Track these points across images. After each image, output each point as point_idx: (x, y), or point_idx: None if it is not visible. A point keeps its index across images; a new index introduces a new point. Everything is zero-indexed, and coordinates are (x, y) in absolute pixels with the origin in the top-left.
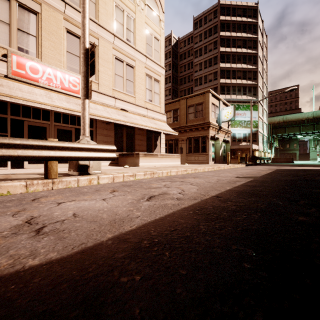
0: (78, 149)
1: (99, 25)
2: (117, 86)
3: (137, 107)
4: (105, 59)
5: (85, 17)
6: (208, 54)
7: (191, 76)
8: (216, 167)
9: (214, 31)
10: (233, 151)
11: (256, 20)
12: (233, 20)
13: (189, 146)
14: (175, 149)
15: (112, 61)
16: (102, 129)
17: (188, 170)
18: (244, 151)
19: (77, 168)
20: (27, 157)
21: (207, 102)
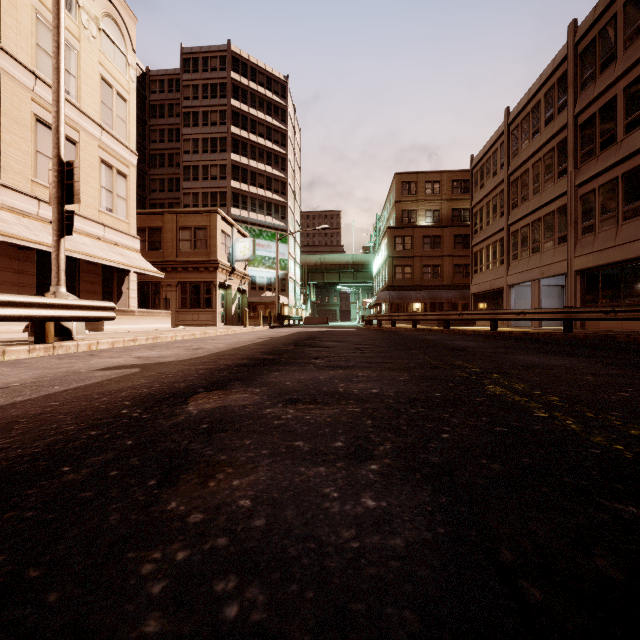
0: (77, 308)
1: (3, 49)
2: (42, 175)
3: (84, 220)
4: (15, 119)
5: (61, 121)
6: (210, 129)
7: (177, 157)
8: (231, 330)
9: (222, 93)
10: (252, 305)
11: (285, 103)
12: (252, 88)
13: (182, 296)
14: (154, 301)
15: (30, 125)
16: (9, 259)
17: (197, 334)
18: (269, 306)
19: (58, 331)
20: (30, 317)
21: (214, 228)
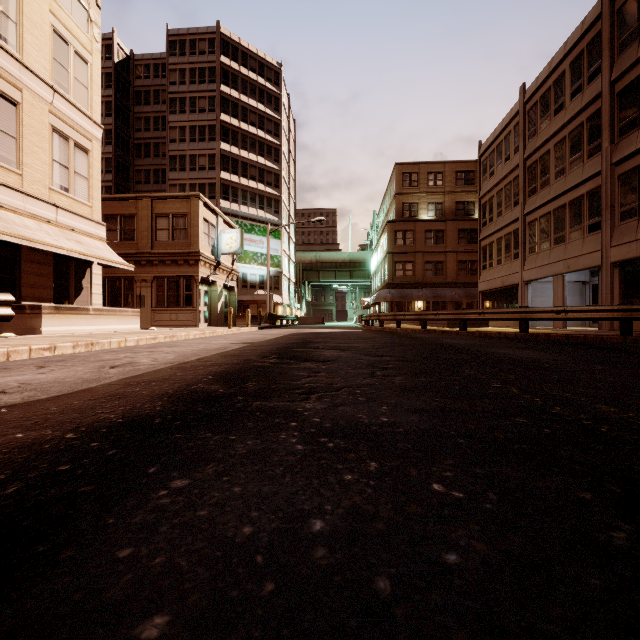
0: None
1: None
2: None
3: (27, 198)
4: None
5: None
6: (198, 116)
7: (163, 147)
8: (209, 332)
9: (210, 78)
10: (243, 304)
11: (279, 91)
12: (243, 74)
13: (158, 293)
14: (126, 298)
15: None
16: None
17: (159, 338)
18: (262, 305)
19: None
20: None
21: (195, 216)
